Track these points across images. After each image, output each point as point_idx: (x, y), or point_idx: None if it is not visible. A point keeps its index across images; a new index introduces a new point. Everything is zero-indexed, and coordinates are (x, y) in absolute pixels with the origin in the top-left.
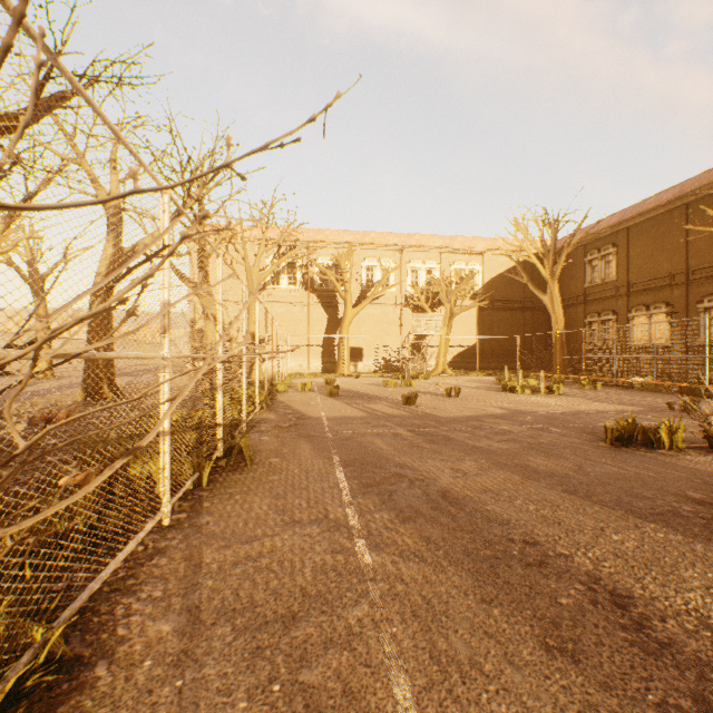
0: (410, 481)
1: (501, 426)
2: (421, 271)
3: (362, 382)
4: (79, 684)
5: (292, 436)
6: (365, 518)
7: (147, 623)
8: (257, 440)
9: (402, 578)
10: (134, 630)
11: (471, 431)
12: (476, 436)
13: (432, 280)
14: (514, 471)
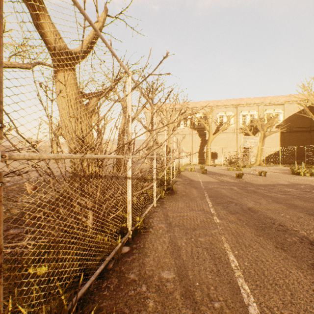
0: (235, 204)
1: (285, 189)
2: (247, 116)
3: (217, 168)
4: (147, 231)
5: (188, 186)
6: (217, 212)
7: (158, 224)
8: (176, 187)
9: (229, 227)
10: (155, 225)
11: (268, 190)
12: (269, 191)
13: (253, 120)
14: (284, 205)
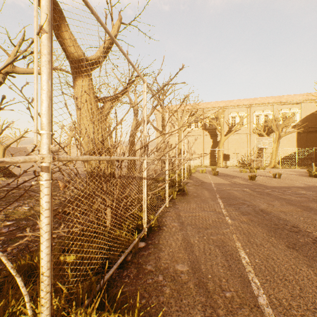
0: (247, 205)
1: (300, 191)
2: (261, 116)
3: (229, 170)
4: (161, 229)
5: (200, 188)
6: (229, 212)
7: (171, 223)
8: (187, 188)
9: (241, 227)
10: (168, 223)
11: (282, 192)
12: (284, 194)
13: (267, 120)
14: (298, 207)
